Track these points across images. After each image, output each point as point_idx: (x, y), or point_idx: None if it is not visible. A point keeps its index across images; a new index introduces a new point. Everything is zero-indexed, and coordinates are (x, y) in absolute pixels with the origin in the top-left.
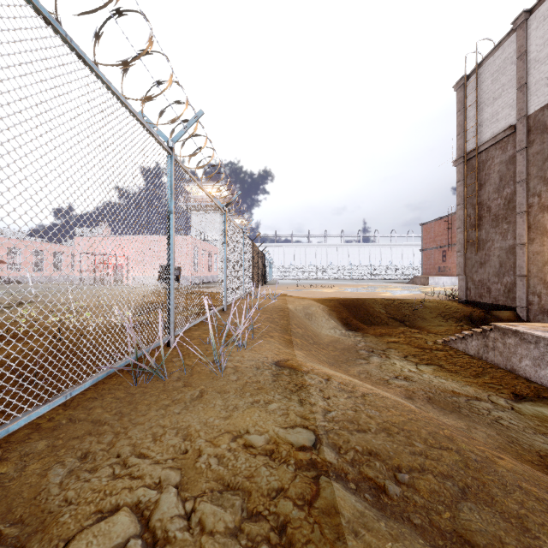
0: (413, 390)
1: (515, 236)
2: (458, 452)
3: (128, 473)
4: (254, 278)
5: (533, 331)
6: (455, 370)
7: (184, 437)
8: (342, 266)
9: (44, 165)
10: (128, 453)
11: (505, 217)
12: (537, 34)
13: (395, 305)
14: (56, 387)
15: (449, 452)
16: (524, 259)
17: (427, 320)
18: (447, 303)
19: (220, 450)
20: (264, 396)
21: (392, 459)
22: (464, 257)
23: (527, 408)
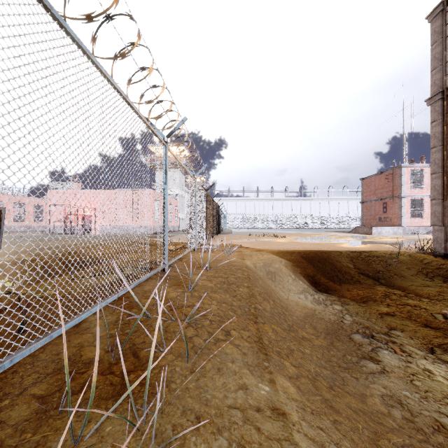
0: None
1: None
2: None
3: None
4: (209, 228)
5: None
6: None
7: None
8: (286, 217)
9: None
10: None
11: None
12: None
13: (363, 258)
14: None
15: None
16: None
17: (407, 278)
18: (423, 257)
19: None
20: None
21: None
22: (442, 205)
23: None
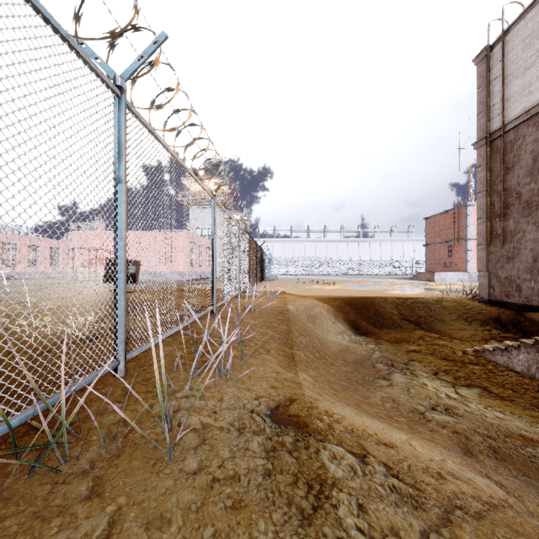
0: (465, 432)
1: None
2: None
3: None
4: (252, 274)
5: None
6: (507, 396)
7: None
8: (341, 262)
9: None
10: None
11: None
12: None
13: (407, 304)
14: None
15: None
16: None
17: (447, 323)
18: (467, 303)
19: None
20: None
21: None
22: (486, 251)
23: None
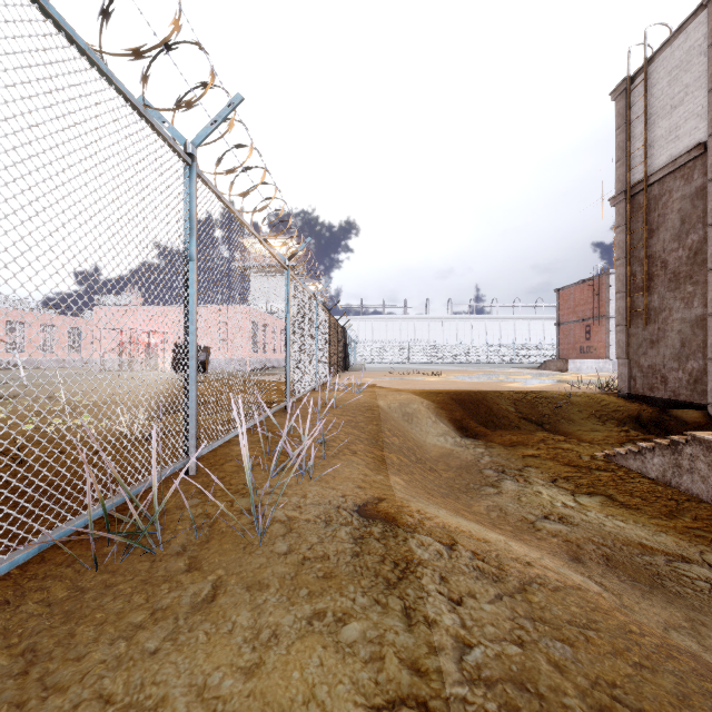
0: (578, 541)
1: (706, 303)
2: None
3: None
4: (332, 362)
5: None
6: (634, 504)
7: None
8: (449, 346)
9: None
10: None
11: (690, 276)
12: None
13: (528, 400)
14: None
15: None
16: None
17: (576, 422)
18: (602, 398)
19: None
20: (334, 602)
21: None
22: (626, 333)
23: None
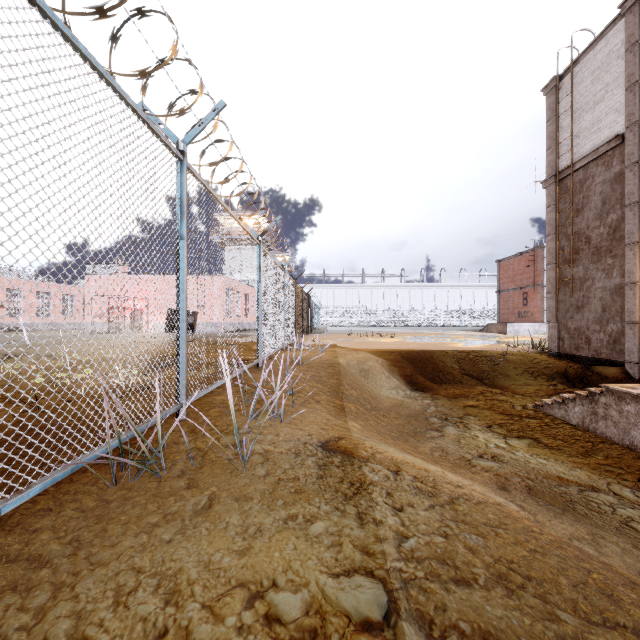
0: (506, 475)
1: (623, 273)
2: (639, 635)
3: None
4: (298, 325)
5: None
6: (556, 446)
7: (167, 596)
8: (402, 311)
9: None
10: (62, 637)
11: (610, 250)
12: None
13: (470, 358)
14: None
15: (623, 636)
16: (635, 301)
17: (511, 378)
18: (535, 356)
19: (223, 632)
20: (303, 508)
21: None
22: (556, 299)
23: None
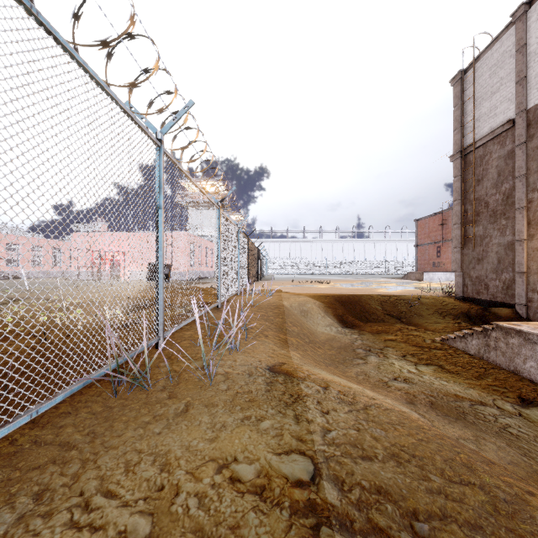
0: (414, 393)
1: (514, 232)
2: (482, 489)
3: (88, 521)
4: (250, 274)
5: (537, 331)
6: (456, 371)
7: (161, 466)
8: (336, 262)
9: (2, 153)
10: (93, 490)
11: (504, 213)
12: (537, 26)
13: (391, 301)
14: (28, 399)
15: (472, 489)
16: (523, 255)
17: (424, 317)
18: (444, 300)
19: (202, 487)
20: (255, 411)
21: (406, 500)
22: (461, 253)
23: (536, 415)
